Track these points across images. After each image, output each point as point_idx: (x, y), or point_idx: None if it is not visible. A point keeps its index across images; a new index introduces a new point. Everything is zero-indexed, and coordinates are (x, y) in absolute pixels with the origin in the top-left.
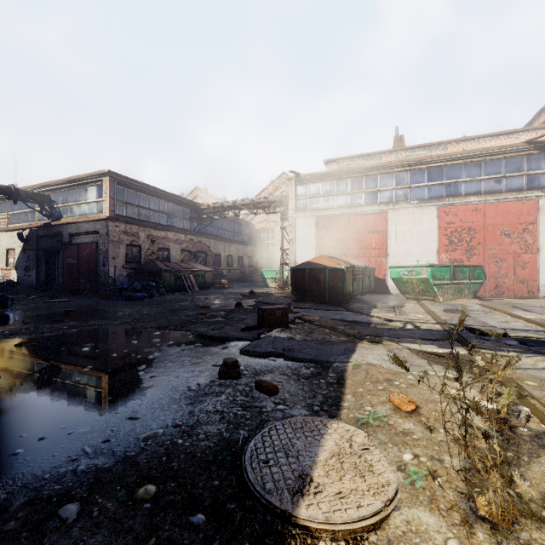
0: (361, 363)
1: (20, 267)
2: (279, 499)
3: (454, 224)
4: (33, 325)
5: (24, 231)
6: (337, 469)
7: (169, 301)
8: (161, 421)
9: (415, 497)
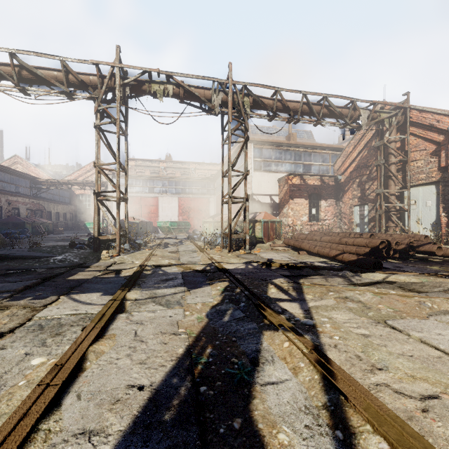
0: None
1: None
2: None
3: (184, 205)
4: None
5: None
6: None
7: (45, 238)
8: None
9: None
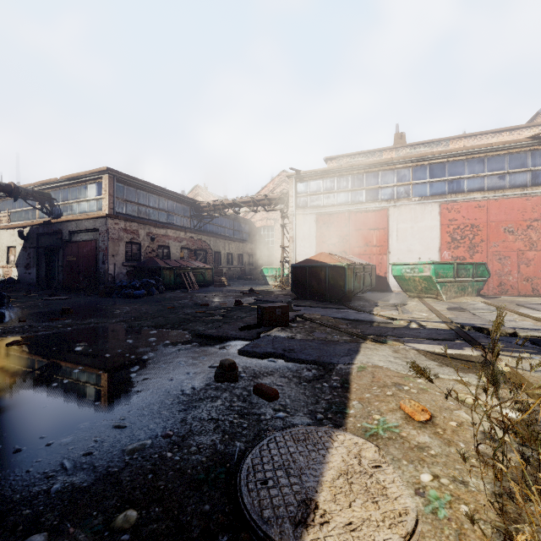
0: (366, 365)
1: (20, 265)
2: (279, 531)
3: (456, 221)
4: (28, 323)
5: (24, 228)
6: (346, 492)
7: (169, 298)
8: (150, 431)
9: (439, 531)
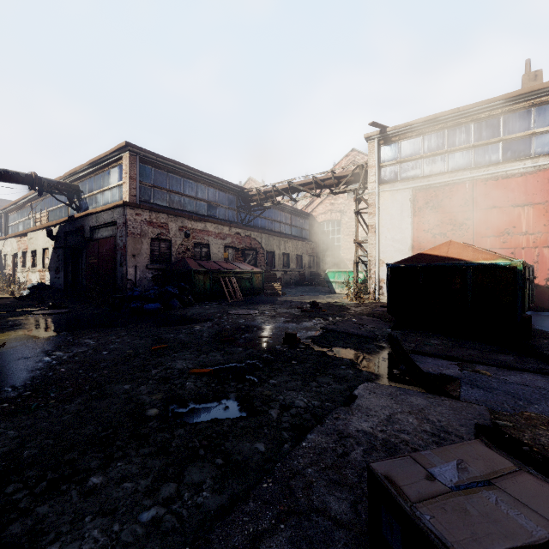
0: None
1: (52, 269)
2: None
3: None
4: None
5: (55, 227)
6: None
7: (189, 317)
8: None
9: None
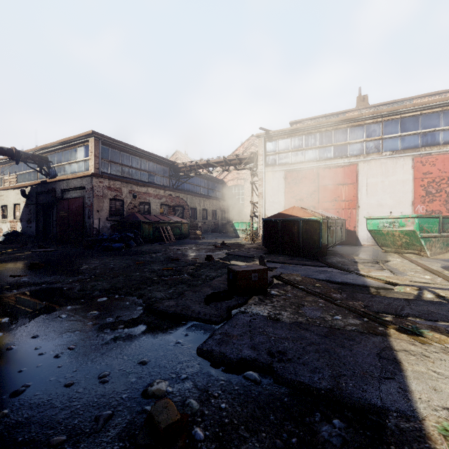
0: None
1: (23, 220)
2: None
3: (431, 174)
4: None
5: (26, 188)
6: None
7: (144, 251)
8: None
9: None
